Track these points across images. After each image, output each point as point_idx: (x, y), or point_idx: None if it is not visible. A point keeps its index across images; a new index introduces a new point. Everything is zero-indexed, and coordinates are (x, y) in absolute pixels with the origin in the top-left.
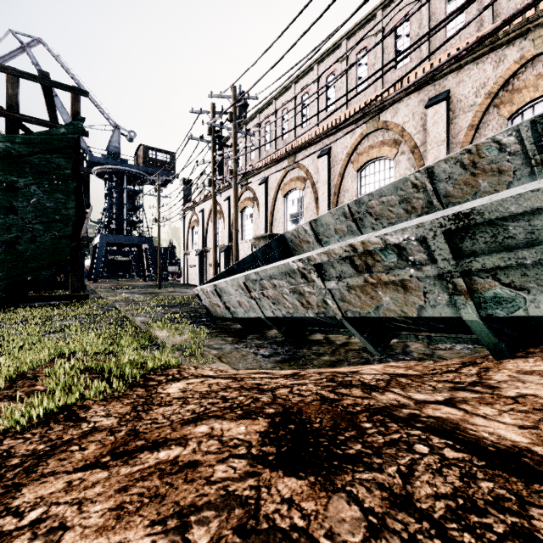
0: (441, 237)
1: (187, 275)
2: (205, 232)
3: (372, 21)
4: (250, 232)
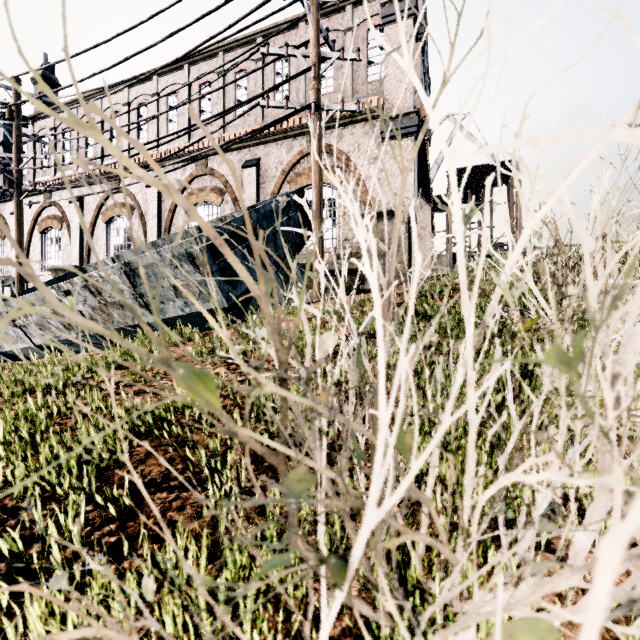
0: (124, 274)
1: None
2: None
3: (215, 59)
4: (57, 262)
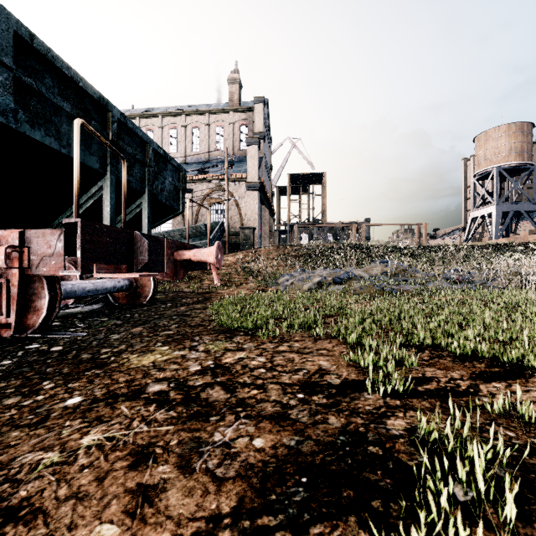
0: None
1: None
2: None
3: (157, 118)
4: None
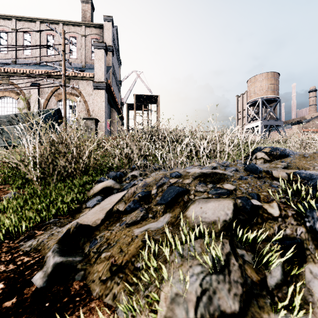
0: None
1: None
2: None
3: (10, 21)
4: None
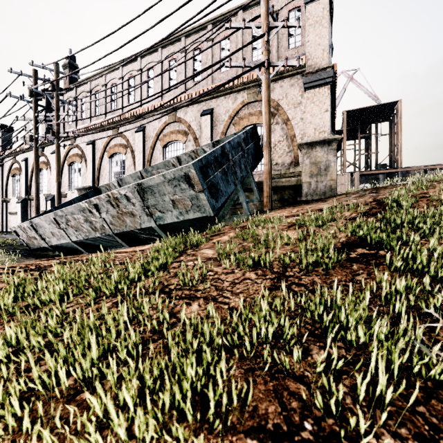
0: (136, 192)
1: (6, 222)
2: (29, 180)
3: (179, 42)
4: (79, 184)
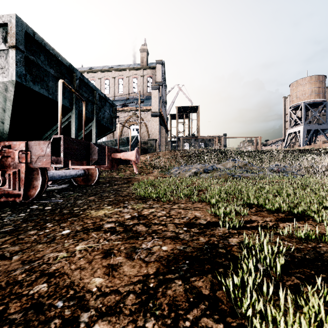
0: None
1: None
2: None
3: (97, 73)
4: None
